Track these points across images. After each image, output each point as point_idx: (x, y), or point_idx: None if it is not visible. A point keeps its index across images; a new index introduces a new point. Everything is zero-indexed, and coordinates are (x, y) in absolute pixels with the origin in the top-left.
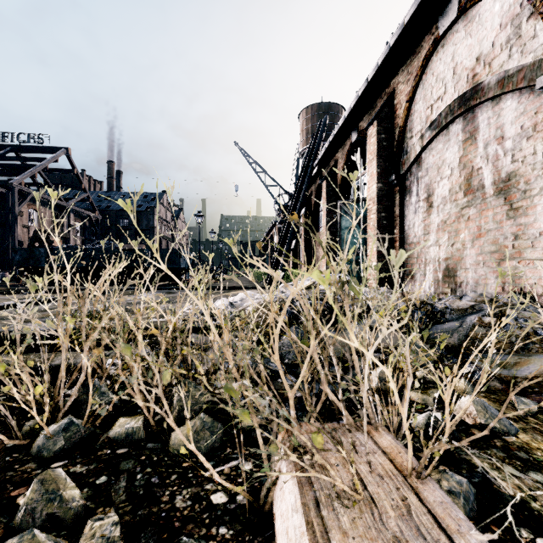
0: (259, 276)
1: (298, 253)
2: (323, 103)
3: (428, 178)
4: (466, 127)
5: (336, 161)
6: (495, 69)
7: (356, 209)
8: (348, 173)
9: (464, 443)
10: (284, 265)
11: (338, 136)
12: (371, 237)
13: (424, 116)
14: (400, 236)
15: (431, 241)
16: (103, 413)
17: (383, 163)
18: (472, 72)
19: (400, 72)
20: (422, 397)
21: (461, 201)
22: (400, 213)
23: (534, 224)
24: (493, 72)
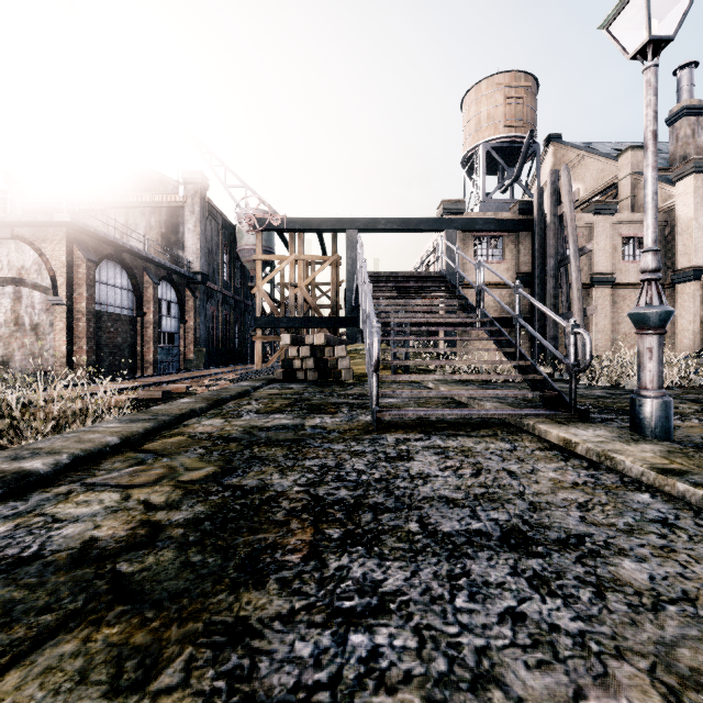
0: None
1: None
2: None
3: None
4: (16, 293)
5: None
6: (32, 278)
7: None
8: None
9: None
10: None
11: None
12: None
13: None
14: None
15: None
16: None
17: None
18: (20, 271)
19: None
20: None
21: (13, 328)
22: None
23: (47, 345)
24: (31, 279)
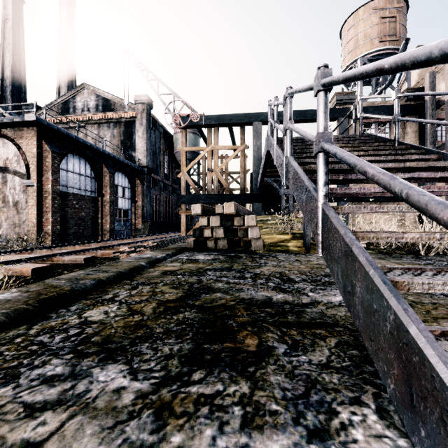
0: None
1: None
2: None
3: None
4: (3, 178)
5: None
6: (13, 166)
7: None
8: None
9: None
10: None
11: None
12: None
13: None
14: None
15: None
16: None
17: None
18: (5, 161)
19: None
20: None
21: (1, 205)
22: None
23: (24, 217)
24: (12, 167)
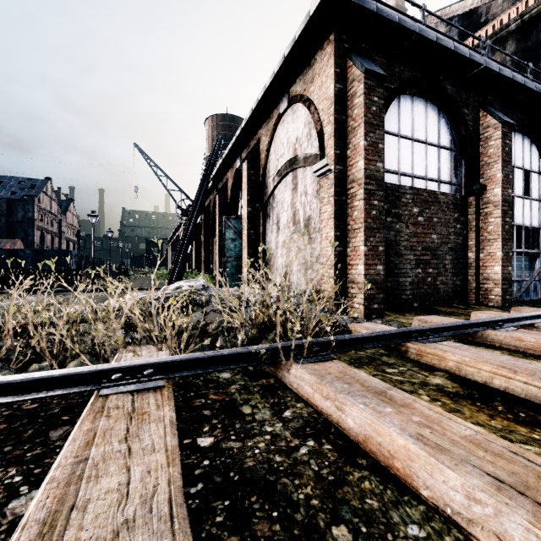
0: (161, 276)
1: (200, 255)
2: (228, 115)
3: (277, 209)
4: (293, 180)
5: (227, 179)
6: (303, 150)
7: (237, 224)
8: (236, 191)
9: (197, 347)
10: (181, 267)
11: (226, 160)
12: (244, 248)
13: (275, 165)
14: (264, 248)
15: (279, 254)
16: (29, 352)
17: (252, 192)
18: (294, 146)
19: (263, 127)
20: (207, 341)
21: (291, 229)
22: (263, 231)
23: (317, 248)
24: (302, 151)
